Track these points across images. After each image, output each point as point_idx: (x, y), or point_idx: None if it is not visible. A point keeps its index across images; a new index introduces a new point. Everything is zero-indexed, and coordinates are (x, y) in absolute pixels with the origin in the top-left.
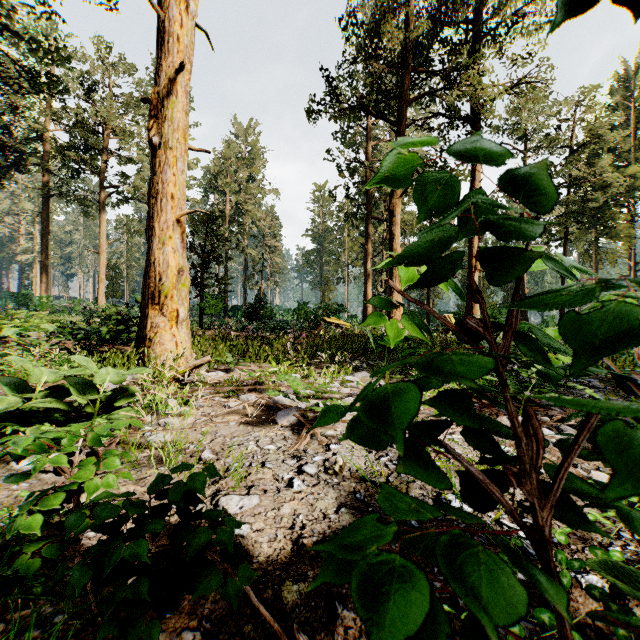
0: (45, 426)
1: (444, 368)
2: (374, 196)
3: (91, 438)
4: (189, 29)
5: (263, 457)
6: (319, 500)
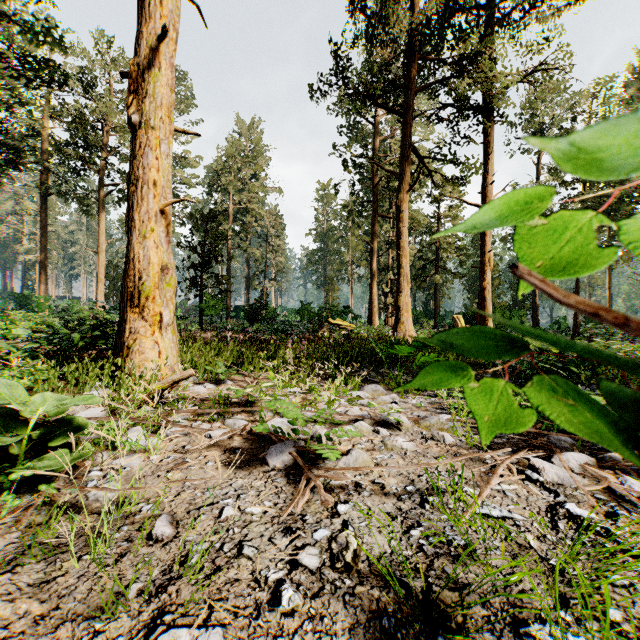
0: None
1: None
2: (380, 193)
3: None
4: None
5: (242, 531)
6: (322, 635)
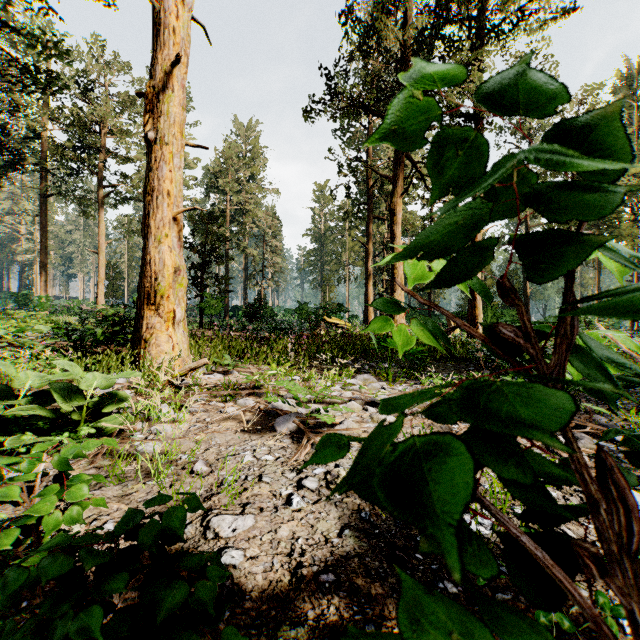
0: (27, 435)
1: (512, 405)
2: (375, 195)
3: (57, 460)
4: (186, 21)
5: (260, 469)
6: (320, 520)
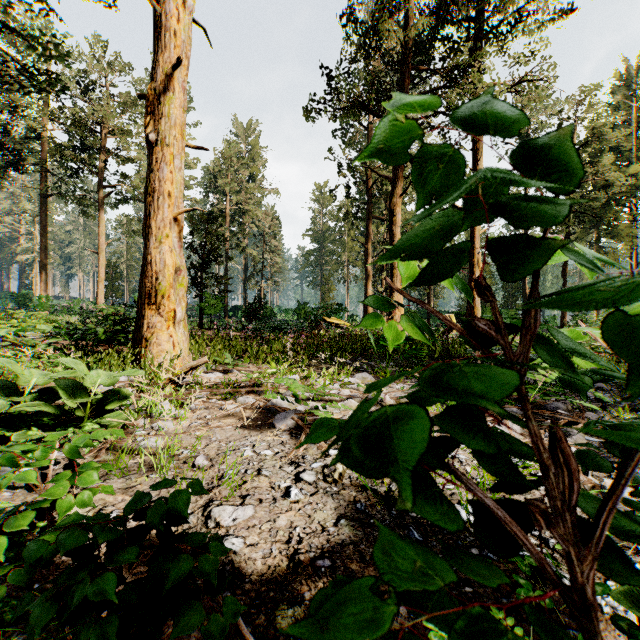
0: (32, 431)
1: (467, 382)
2: (374, 196)
3: (68, 449)
4: (186, 24)
5: (259, 463)
6: (317, 511)
